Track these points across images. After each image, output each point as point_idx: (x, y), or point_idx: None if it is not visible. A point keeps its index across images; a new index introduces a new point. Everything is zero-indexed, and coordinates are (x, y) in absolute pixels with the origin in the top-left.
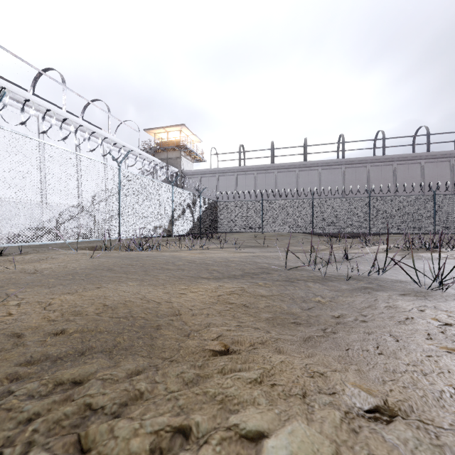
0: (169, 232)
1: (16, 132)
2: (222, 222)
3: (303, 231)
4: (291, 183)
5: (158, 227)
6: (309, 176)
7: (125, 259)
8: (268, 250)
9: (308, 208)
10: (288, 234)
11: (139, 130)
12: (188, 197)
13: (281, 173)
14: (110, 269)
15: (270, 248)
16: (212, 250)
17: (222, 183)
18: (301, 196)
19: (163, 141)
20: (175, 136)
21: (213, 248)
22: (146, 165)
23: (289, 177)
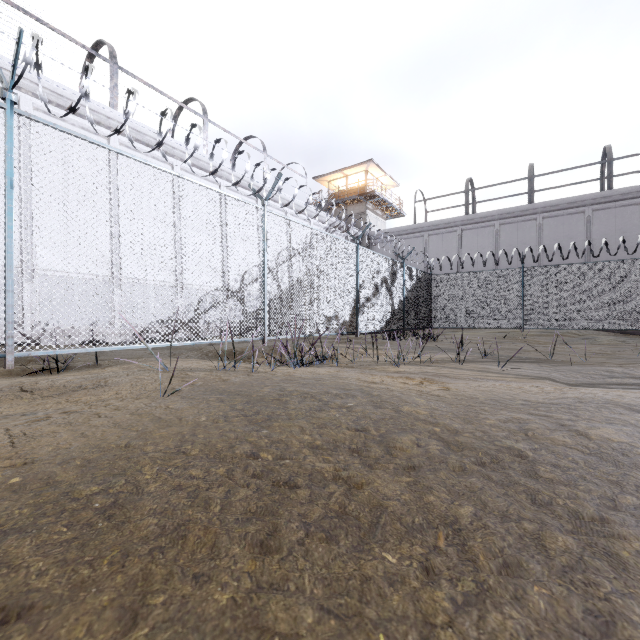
0: (352, 327)
1: (64, 130)
2: (439, 310)
3: (624, 327)
4: (575, 236)
5: (332, 319)
6: (618, 219)
7: (241, 406)
8: (580, 372)
9: (636, 279)
10: (572, 333)
11: (306, 175)
12: (384, 265)
13: (550, 218)
14: (118, 503)
15: (577, 366)
16: (443, 367)
17: (435, 246)
18: (598, 259)
19: (341, 190)
20: (357, 181)
21: (440, 361)
22: (315, 226)
23: (570, 224)
